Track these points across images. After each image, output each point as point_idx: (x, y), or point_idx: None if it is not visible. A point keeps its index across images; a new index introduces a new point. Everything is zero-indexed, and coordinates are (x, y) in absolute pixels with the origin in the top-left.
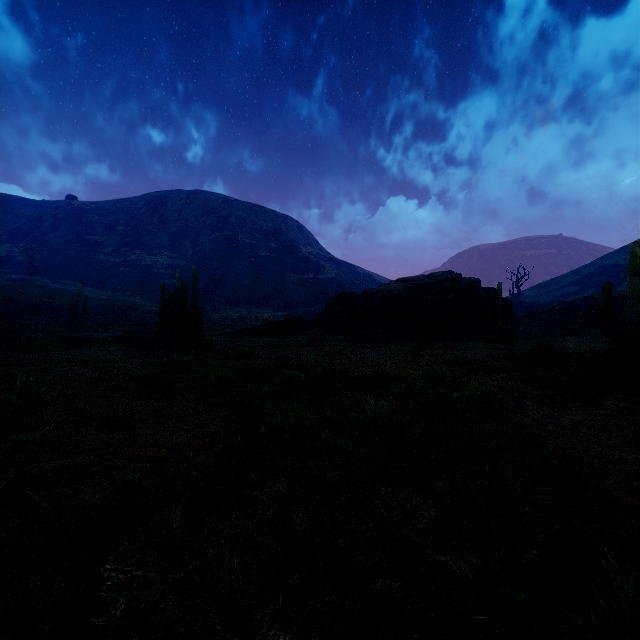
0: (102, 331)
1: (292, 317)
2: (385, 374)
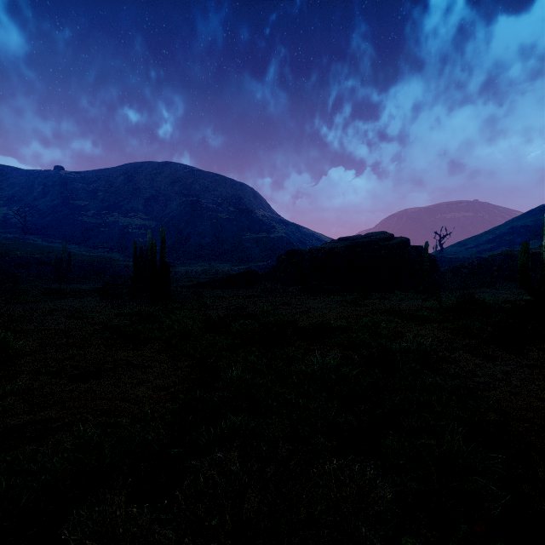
0: (84, 283)
1: (247, 271)
2: (329, 324)
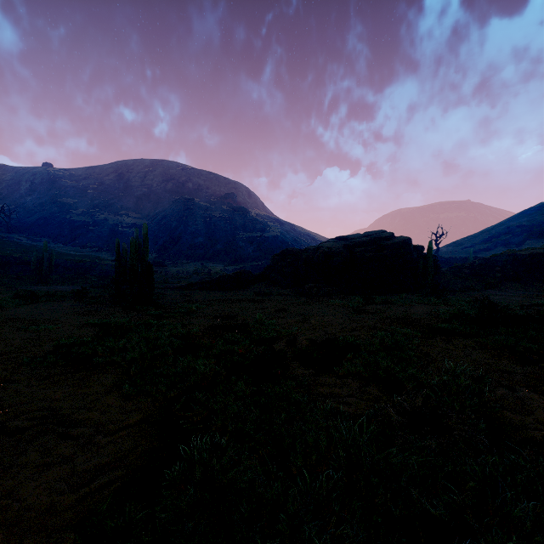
0: (66, 284)
1: (240, 272)
2: (336, 341)
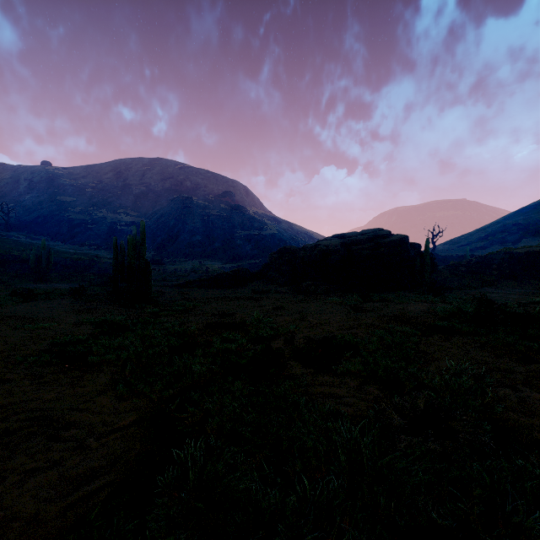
0: (64, 282)
1: (238, 270)
2: (334, 339)
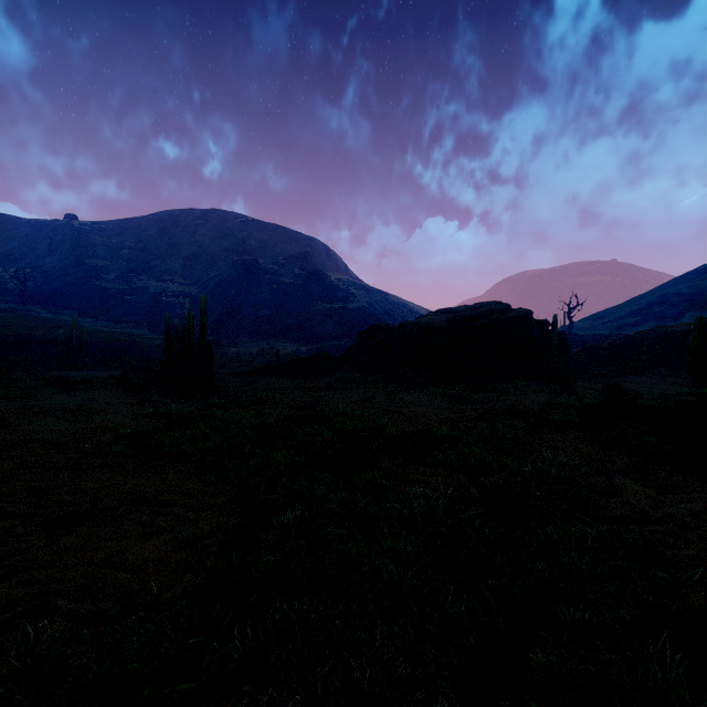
0: (101, 369)
1: (318, 354)
2: (430, 432)
